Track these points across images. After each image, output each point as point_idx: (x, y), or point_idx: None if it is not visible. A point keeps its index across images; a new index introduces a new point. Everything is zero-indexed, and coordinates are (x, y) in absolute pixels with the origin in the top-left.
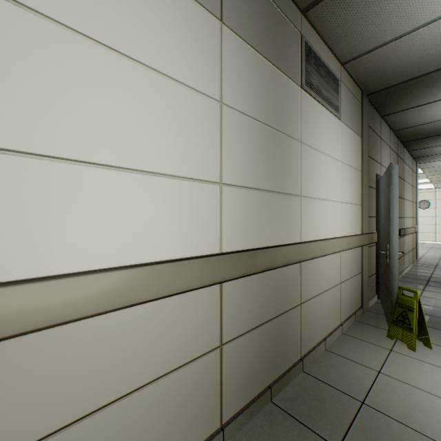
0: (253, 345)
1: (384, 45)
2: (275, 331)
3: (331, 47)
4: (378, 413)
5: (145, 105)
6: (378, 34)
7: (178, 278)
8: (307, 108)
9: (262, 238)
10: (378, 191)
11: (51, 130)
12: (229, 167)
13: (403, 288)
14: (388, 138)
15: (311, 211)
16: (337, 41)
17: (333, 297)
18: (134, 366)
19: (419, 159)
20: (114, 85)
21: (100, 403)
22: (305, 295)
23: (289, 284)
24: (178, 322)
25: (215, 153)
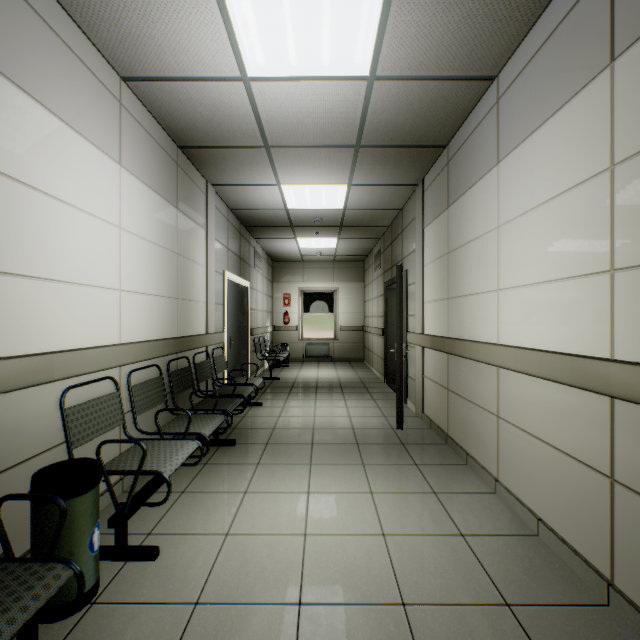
0: None
1: None
2: None
3: None
4: None
5: (542, 233)
6: None
7: (551, 367)
8: None
9: None
10: None
11: (509, 275)
12: (626, 244)
13: None
14: None
15: None
16: None
17: None
18: (536, 420)
19: None
20: (528, 233)
21: (523, 427)
22: None
23: None
24: (563, 410)
25: (602, 236)
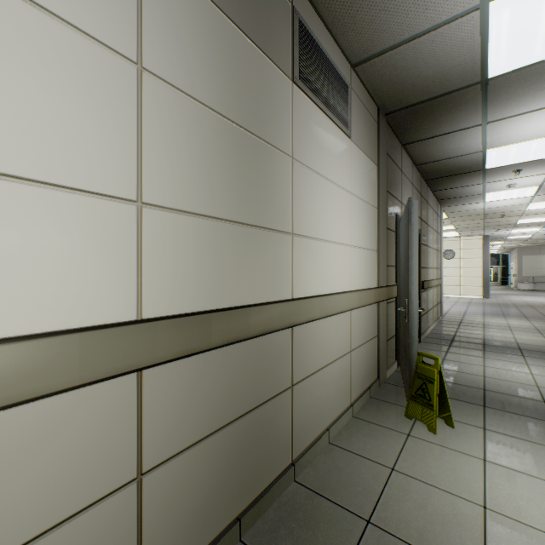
0: (209, 461)
1: (401, 45)
2: (249, 433)
3: (337, 39)
4: (387, 536)
5: None
6: (393, 28)
7: (20, 373)
8: (303, 112)
9: (226, 293)
10: (399, 235)
11: None
12: (159, 178)
13: (423, 354)
14: (410, 173)
15: (309, 256)
16: (344, 30)
17: (341, 370)
18: None
19: (444, 202)
20: None
21: None
22: (299, 373)
23: (274, 359)
24: (29, 454)
25: (126, 149)
